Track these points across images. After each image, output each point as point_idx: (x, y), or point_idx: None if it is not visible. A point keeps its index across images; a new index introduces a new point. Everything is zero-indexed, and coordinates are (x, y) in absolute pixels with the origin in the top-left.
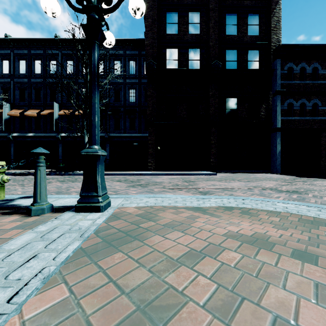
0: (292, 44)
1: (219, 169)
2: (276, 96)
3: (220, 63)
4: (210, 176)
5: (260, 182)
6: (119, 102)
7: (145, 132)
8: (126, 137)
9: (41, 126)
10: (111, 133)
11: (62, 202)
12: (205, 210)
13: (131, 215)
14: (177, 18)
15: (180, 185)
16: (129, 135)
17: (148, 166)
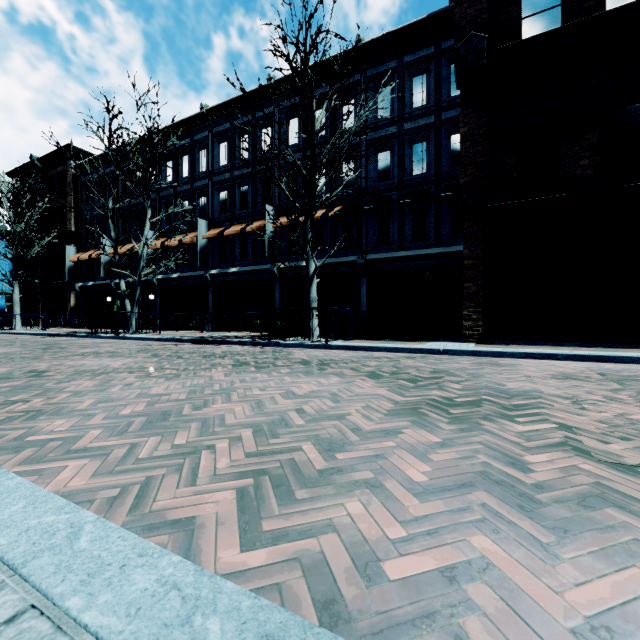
0: None
1: None
2: None
3: None
4: None
5: None
6: (389, 181)
7: (453, 242)
8: (404, 260)
9: (248, 252)
10: (371, 253)
11: None
12: None
13: None
14: None
15: None
16: (410, 254)
17: (464, 330)
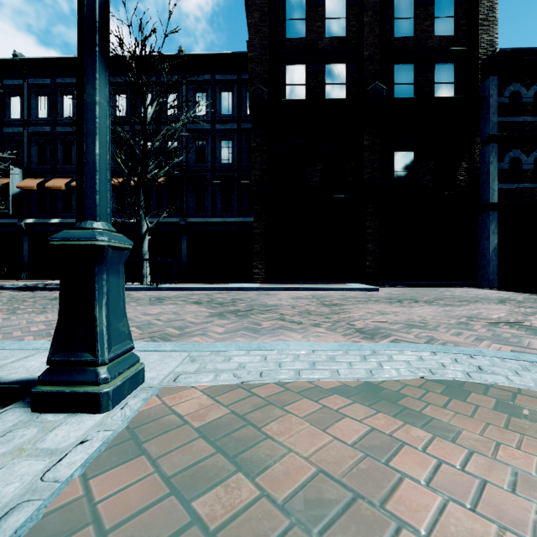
0: (519, 48)
1: (382, 280)
2: (489, 145)
3: (383, 87)
4: (367, 293)
5: (472, 306)
6: (205, 164)
7: (249, 214)
8: (216, 224)
9: (72, 206)
10: (191, 217)
11: (35, 365)
12: (391, 392)
13: (187, 424)
14: (304, 10)
15: (313, 312)
16: (220, 221)
17: (254, 275)
